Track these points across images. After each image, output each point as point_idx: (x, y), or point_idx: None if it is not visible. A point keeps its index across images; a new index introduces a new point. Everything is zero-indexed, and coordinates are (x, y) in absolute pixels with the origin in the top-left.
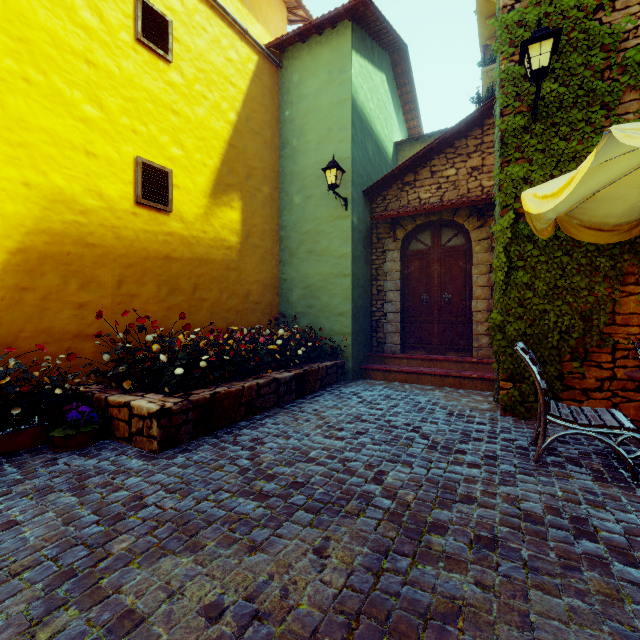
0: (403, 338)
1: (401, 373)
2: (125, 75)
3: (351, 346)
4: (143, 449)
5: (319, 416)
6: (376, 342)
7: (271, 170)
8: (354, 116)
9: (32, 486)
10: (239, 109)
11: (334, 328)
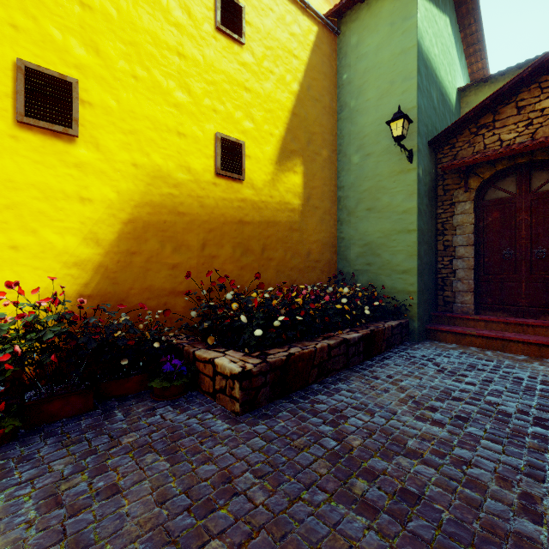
0: (477, 297)
1: (479, 337)
2: (207, 62)
3: (417, 305)
4: (226, 408)
5: (398, 386)
6: (442, 301)
7: (329, 134)
8: (420, 63)
9: (134, 440)
10: (301, 79)
11: (396, 286)
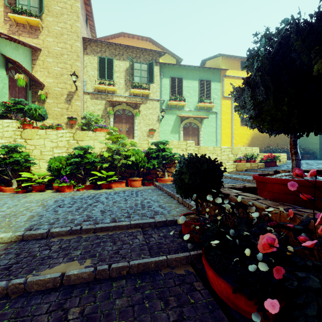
0: None
1: None
2: None
3: (319, 151)
4: None
5: None
6: None
7: None
8: None
9: None
10: None
11: (313, 147)
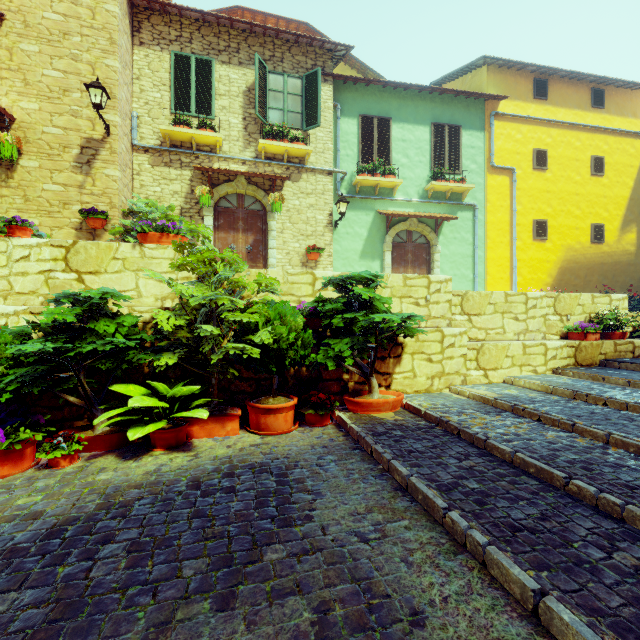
0: None
1: None
2: (587, 192)
3: None
4: None
5: None
6: None
7: None
8: None
9: None
10: (635, 178)
11: None
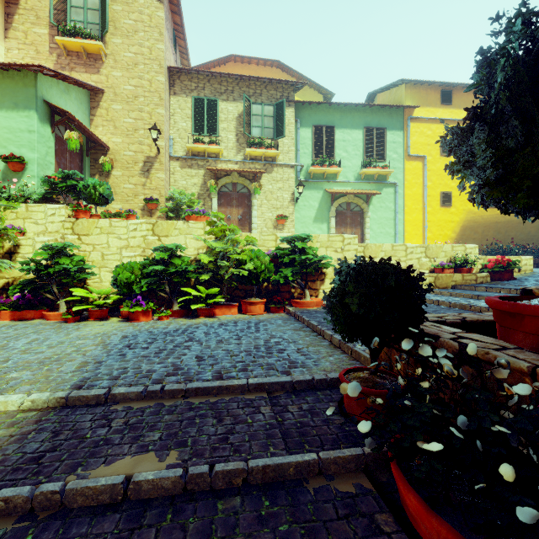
0: None
1: None
2: None
3: None
4: None
5: None
6: None
7: None
8: None
9: None
10: None
11: None
